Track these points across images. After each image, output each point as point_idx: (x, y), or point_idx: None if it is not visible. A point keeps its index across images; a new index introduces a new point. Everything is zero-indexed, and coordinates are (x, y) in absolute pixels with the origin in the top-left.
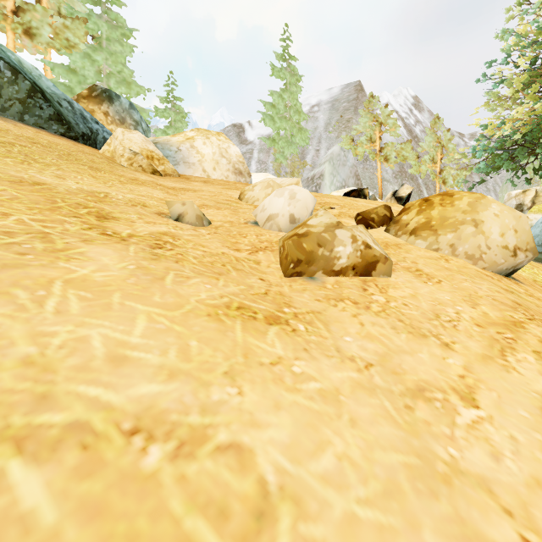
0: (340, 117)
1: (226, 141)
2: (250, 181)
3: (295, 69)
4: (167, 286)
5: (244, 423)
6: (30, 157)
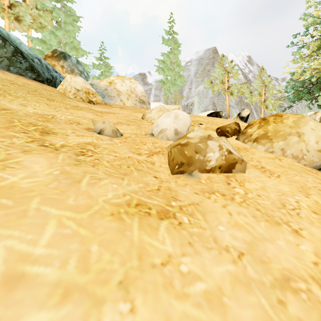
0: (203, 68)
1: (135, 83)
2: (149, 107)
3: (176, 40)
4: (81, 188)
5: None
6: (7, 92)
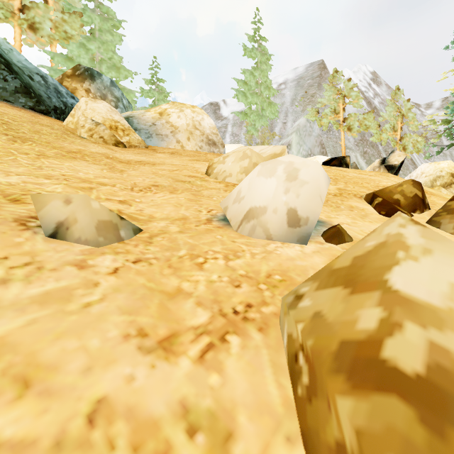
0: (304, 92)
1: (200, 113)
2: (223, 152)
3: (265, 49)
4: None
5: None
6: None
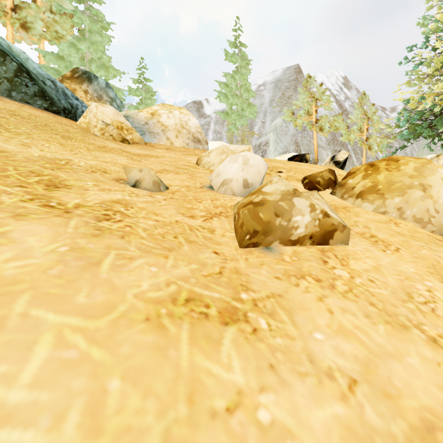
0: (282, 94)
1: (187, 114)
2: (207, 148)
3: (245, 55)
4: (101, 275)
5: None
6: (4, 126)
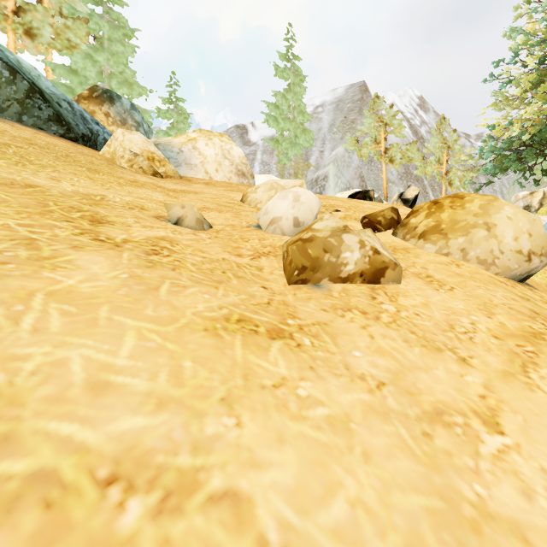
0: (344, 118)
1: (229, 142)
2: (253, 183)
3: (298, 70)
4: (161, 297)
5: (242, 462)
6: (26, 158)
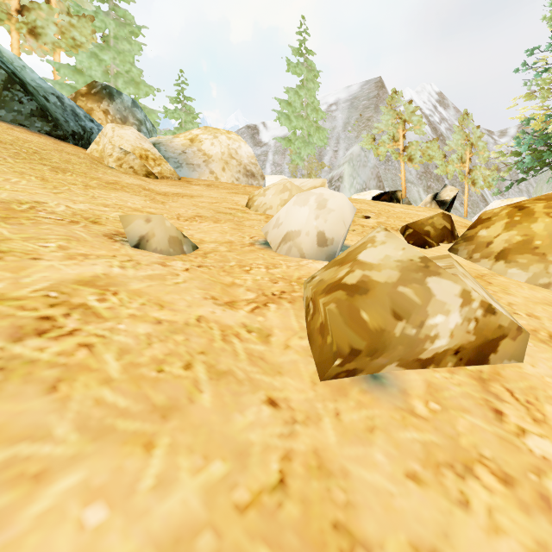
0: (359, 115)
1: (237, 140)
2: (263, 184)
3: (312, 64)
4: None
5: None
6: None
